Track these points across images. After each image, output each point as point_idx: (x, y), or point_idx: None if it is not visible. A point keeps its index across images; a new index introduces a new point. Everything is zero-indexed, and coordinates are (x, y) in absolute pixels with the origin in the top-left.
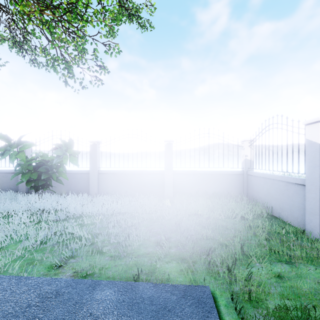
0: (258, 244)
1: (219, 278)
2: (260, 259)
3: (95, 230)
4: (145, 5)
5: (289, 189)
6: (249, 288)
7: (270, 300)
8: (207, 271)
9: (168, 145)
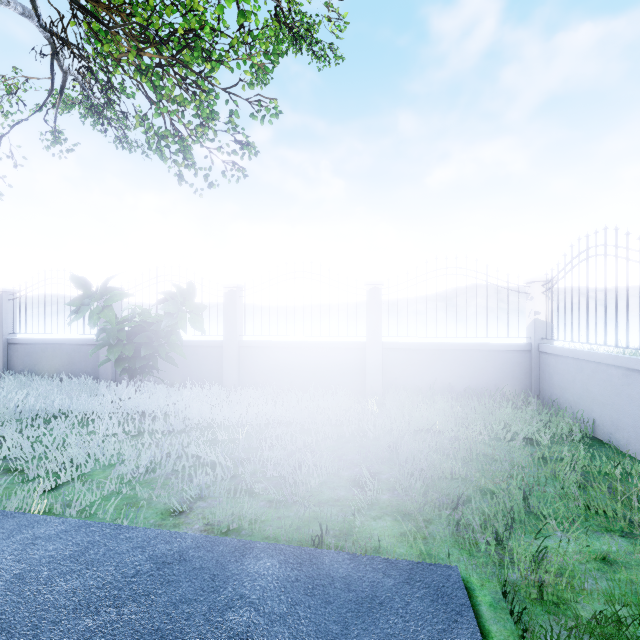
0: (561, 495)
1: (477, 554)
2: (564, 524)
3: (237, 453)
4: (327, 19)
5: (632, 384)
6: (541, 577)
7: (584, 603)
8: (454, 539)
9: (373, 292)
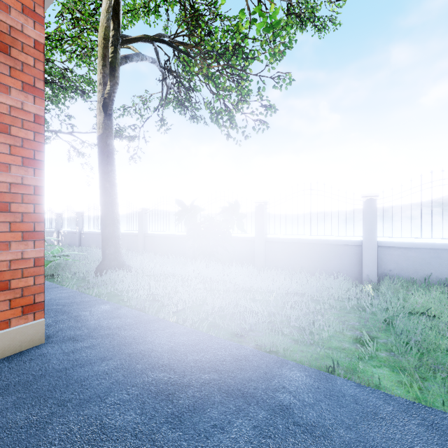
0: None
1: None
2: None
3: (269, 308)
4: (328, 3)
5: None
6: None
7: None
8: None
9: (369, 202)
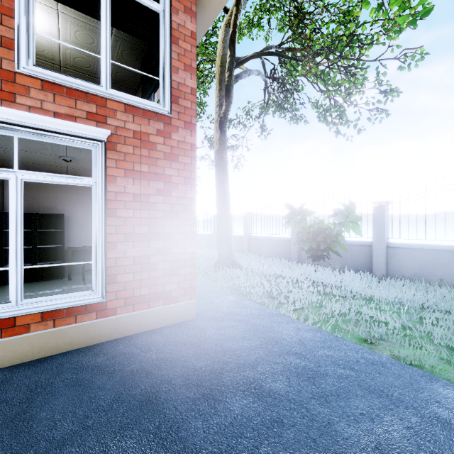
0: None
1: None
2: None
3: (400, 321)
4: None
5: None
6: None
7: None
8: None
9: None
